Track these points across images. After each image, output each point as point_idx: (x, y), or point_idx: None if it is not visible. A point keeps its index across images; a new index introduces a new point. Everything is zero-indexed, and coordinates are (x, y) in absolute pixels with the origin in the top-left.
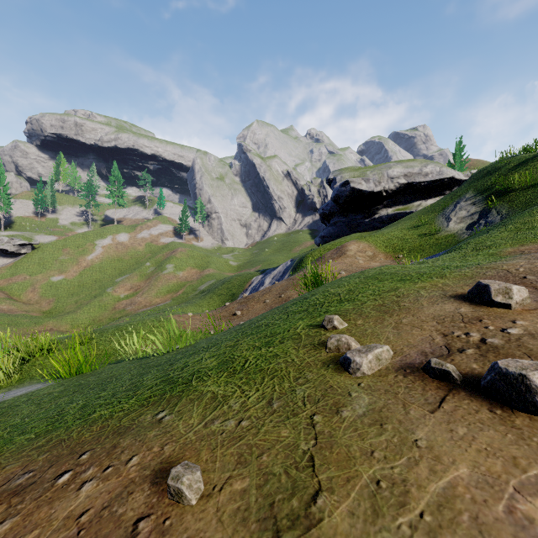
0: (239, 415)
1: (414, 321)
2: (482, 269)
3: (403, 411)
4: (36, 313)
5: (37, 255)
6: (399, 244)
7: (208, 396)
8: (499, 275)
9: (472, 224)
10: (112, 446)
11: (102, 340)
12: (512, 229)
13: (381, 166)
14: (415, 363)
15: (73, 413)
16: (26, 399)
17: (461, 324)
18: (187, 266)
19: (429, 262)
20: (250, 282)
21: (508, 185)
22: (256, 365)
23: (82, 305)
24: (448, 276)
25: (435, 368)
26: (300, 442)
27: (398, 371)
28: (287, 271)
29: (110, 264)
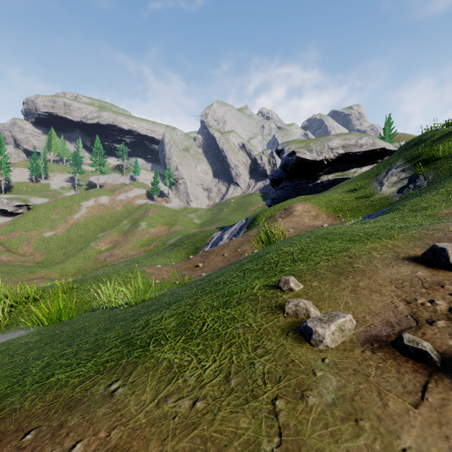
0: (195, 393)
1: (372, 285)
2: (428, 230)
3: (379, 402)
4: (31, 264)
5: (32, 215)
6: (339, 205)
7: (163, 365)
8: (447, 236)
9: (402, 188)
10: (58, 425)
11: (82, 289)
12: (444, 193)
13: (322, 138)
14: (382, 336)
15: (35, 373)
16: (4, 348)
17: (422, 290)
18: (158, 223)
19: (371, 222)
20: (210, 238)
21: (433, 154)
22: (214, 328)
23: (69, 257)
24: (396, 238)
25: (408, 346)
26: (262, 438)
27: (364, 344)
28: (242, 228)
29: (93, 222)
